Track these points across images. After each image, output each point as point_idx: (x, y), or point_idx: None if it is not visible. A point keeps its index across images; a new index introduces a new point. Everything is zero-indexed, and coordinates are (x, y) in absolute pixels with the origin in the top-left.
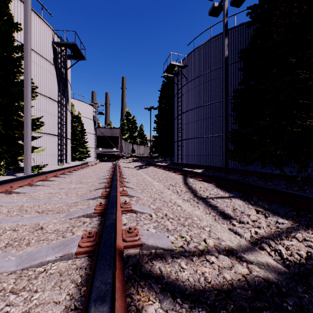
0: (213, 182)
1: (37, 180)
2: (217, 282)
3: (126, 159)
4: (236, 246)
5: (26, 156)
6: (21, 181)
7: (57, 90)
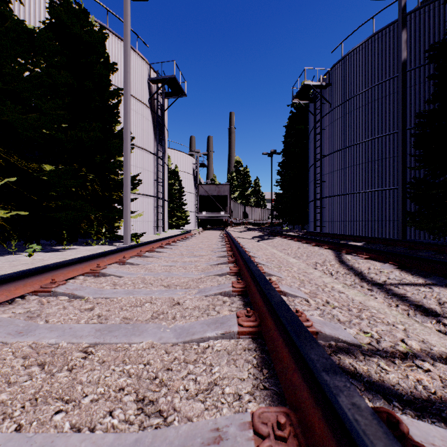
0: (390, 261)
1: (145, 251)
2: (446, 395)
3: (236, 227)
4: None
5: (125, 222)
6: (130, 251)
7: (153, 139)
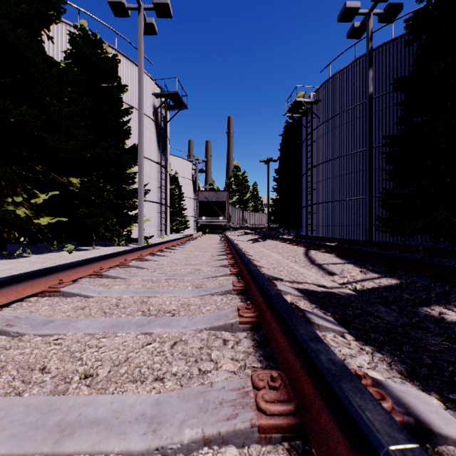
0: (335, 252)
1: (163, 248)
2: (304, 288)
3: (234, 231)
4: (329, 286)
5: (140, 227)
6: (154, 247)
7: (157, 149)
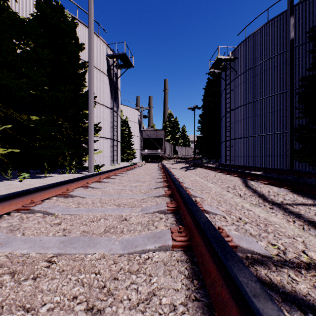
0: (284, 186)
1: (103, 178)
2: None
3: (169, 160)
4: None
5: (90, 157)
6: (92, 178)
7: (110, 98)
